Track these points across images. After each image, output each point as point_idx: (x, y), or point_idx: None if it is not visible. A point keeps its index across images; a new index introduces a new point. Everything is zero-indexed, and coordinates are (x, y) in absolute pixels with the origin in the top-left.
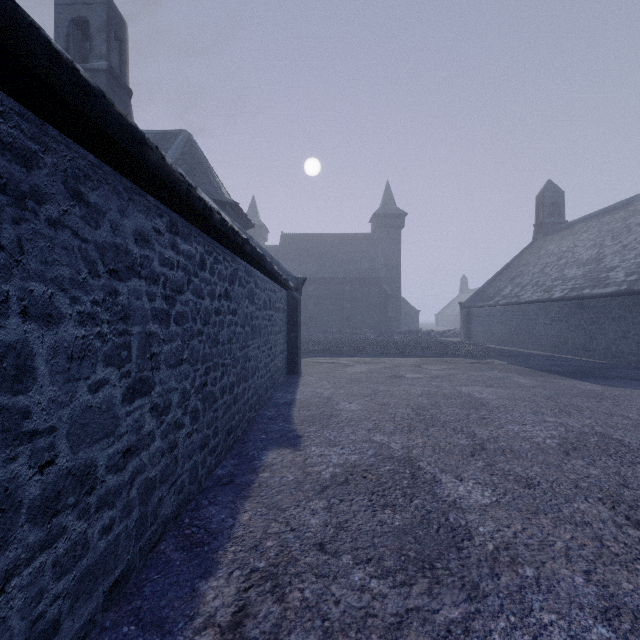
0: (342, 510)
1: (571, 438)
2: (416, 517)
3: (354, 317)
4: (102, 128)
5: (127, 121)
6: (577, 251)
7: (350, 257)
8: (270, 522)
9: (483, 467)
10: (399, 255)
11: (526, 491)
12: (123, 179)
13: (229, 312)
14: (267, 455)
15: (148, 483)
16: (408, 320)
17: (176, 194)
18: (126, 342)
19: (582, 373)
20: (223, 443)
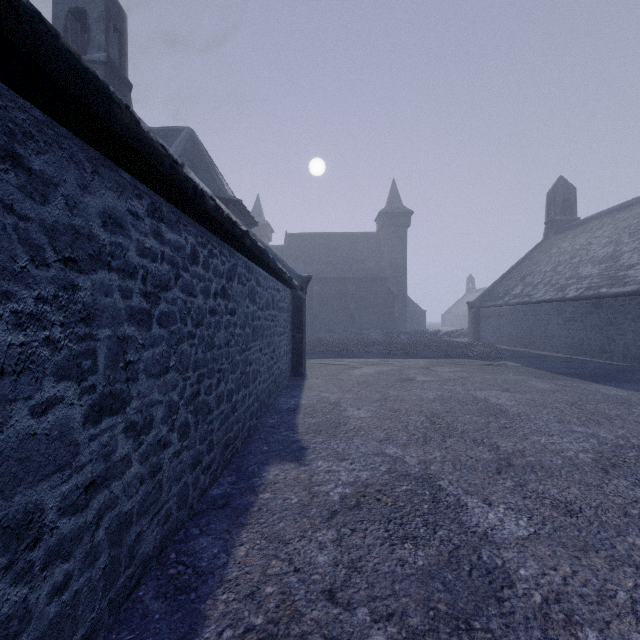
0: (354, 543)
1: (606, 452)
2: (442, 554)
3: (359, 317)
4: (42, 66)
5: (81, 63)
6: (592, 249)
7: (355, 256)
8: (270, 559)
9: (513, 488)
10: (405, 254)
11: (568, 520)
12: (86, 147)
13: (227, 312)
14: (268, 471)
15: (121, 519)
16: (414, 320)
17: (157, 170)
18: (89, 349)
19: (602, 376)
20: (219, 458)
